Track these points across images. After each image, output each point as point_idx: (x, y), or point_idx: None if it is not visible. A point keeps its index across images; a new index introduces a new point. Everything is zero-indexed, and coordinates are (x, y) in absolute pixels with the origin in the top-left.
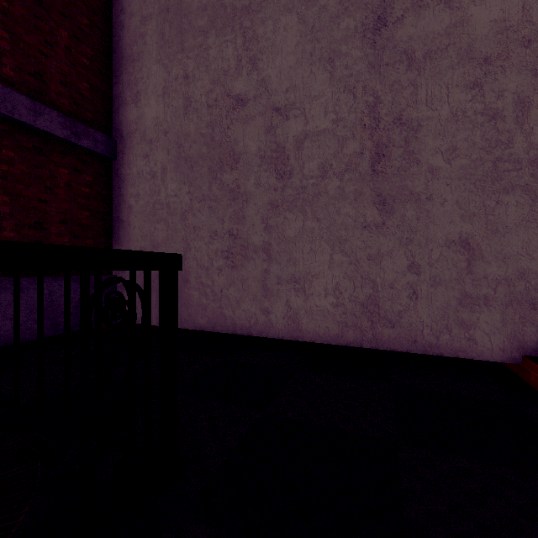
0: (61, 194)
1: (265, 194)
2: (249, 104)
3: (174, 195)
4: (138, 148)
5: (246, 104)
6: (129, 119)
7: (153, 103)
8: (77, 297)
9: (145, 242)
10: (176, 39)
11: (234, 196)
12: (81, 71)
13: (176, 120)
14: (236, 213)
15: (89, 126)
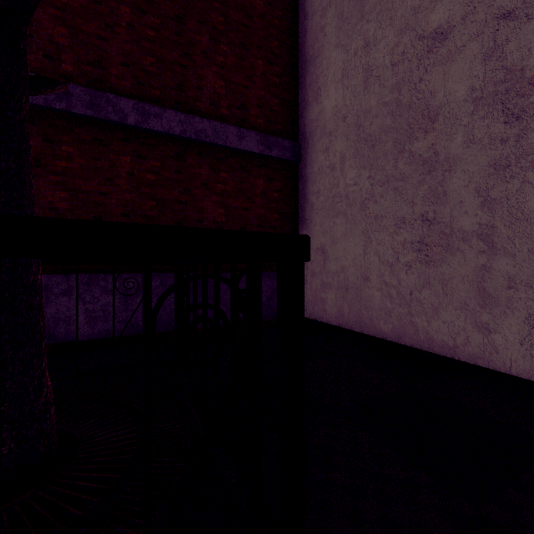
0: (258, 202)
1: (482, 153)
2: (453, 33)
3: (353, 184)
4: (318, 144)
5: (449, 35)
6: (310, 119)
7: (332, 93)
8: (269, 290)
9: (325, 238)
10: (355, 10)
11: (428, 168)
12: (272, 91)
13: (355, 100)
14: (432, 189)
15: (279, 137)
